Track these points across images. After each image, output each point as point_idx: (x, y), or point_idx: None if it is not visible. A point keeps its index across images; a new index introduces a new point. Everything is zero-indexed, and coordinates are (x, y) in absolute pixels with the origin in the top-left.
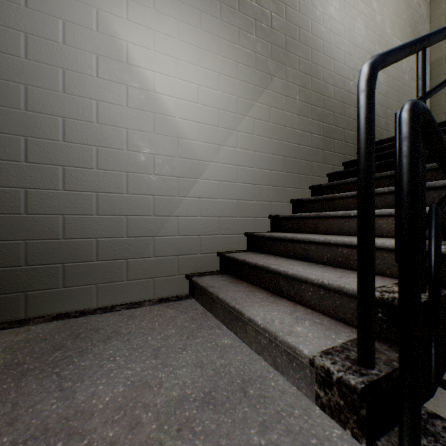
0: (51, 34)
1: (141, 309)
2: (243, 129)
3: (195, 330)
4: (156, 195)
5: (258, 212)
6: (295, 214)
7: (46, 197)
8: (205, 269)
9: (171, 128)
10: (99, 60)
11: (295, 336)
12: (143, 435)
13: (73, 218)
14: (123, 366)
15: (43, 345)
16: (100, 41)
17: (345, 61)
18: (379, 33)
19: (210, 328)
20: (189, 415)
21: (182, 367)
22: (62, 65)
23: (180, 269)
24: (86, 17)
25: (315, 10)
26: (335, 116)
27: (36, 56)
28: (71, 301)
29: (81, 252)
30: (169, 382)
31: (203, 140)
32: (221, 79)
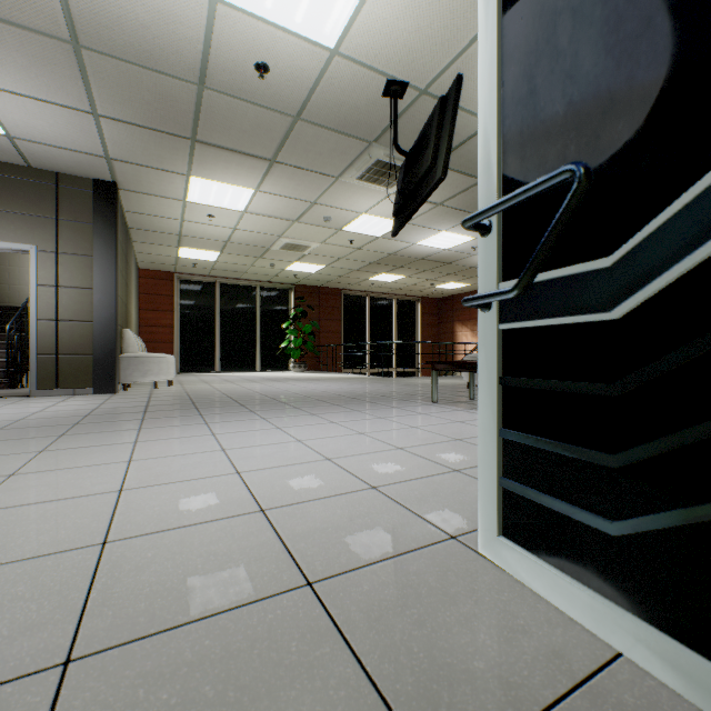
0: None
1: None
2: None
3: None
4: None
5: None
6: None
7: None
8: None
9: None
10: None
11: None
12: None
13: None
14: None
15: None
16: None
17: None
18: None
19: None
20: None
21: None
22: None
23: None
24: None
25: None
26: None
27: None
28: None
29: None
30: None
31: None
32: None
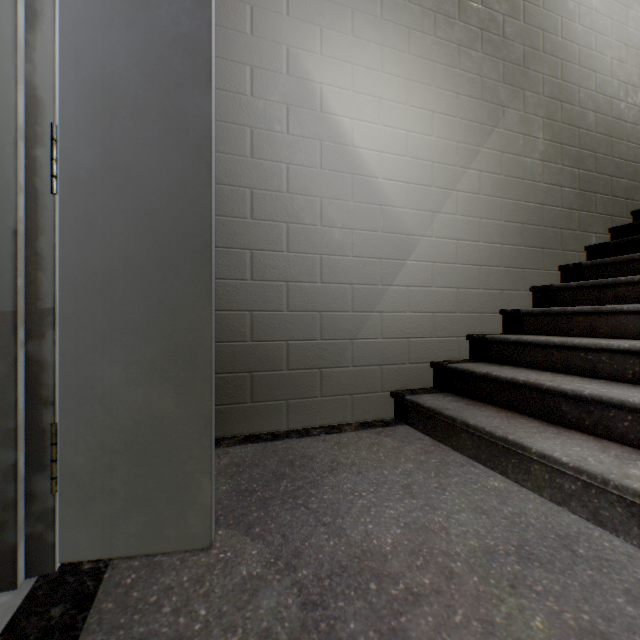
0: (238, 86)
1: (345, 434)
2: (464, 188)
3: (440, 466)
4: (354, 284)
5: (485, 305)
6: (551, 308)
7: (233, 289)
8: (415, 385)
9: (372, 193)
10: (289, 112)
11: None
12: (469, 587)
13: (261, 315)
14: (379, 504)
15: (259, 471)
16: (290, 87)
17: (612, 72)
18: None
19: (460, 465)
20: (514, 571)
21: (458, 512)
22: (249, 123)
23: (384, 384)
24: (275, 59)
25: (566, 2)
26: (597, 158)
27: (223, 115)
28: (259, 420)
29: (270, 358)
30: (455, 529)
31: (412, 206)
32: (435, 120)
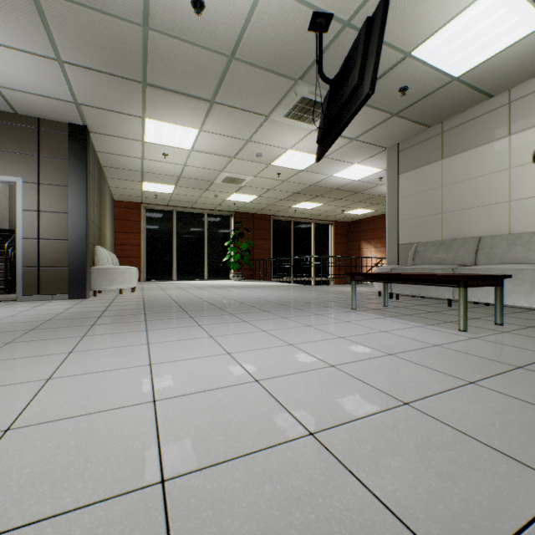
0: None
1: None
2: None
3: None
4: None
5: None
6: None
7: None
8: None
9: None
10: None
11: None
12: None
13: None
14: None
15: None
16: None
17: None
18: None
19: None
20: None
21: None
22: None
23: None
24: None
25: None
26: None
27: None
28: None
29: None
30: None
31: None
32: None
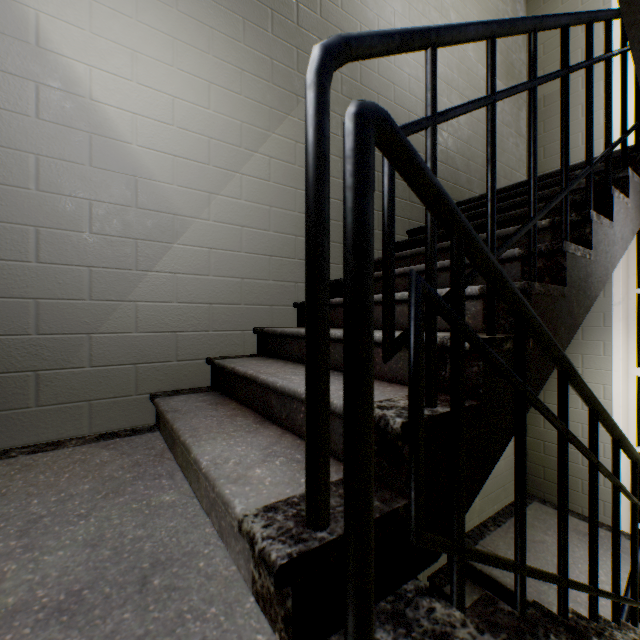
0: None
1: (56, 452)
2: (252, 172)
3: (127, 483)
4: (95, 266)
5: (277, 297)
6: None
7: None
8: (186, 384)
9: (123, 160)
10: None
11: (242, 485)
12: None
13: None
14: None
15: None
16: None
17: (411, 89)
18: (459, 55)
19: (155, 478)
20: (11, 639)
21: (59, 549)
22: None
23: (141, 385)
24: None
25: (366, 10)
26: None
27: None
28: None
29: None
30: (15, 580)
31: (181, 183)
32: (213, 92)
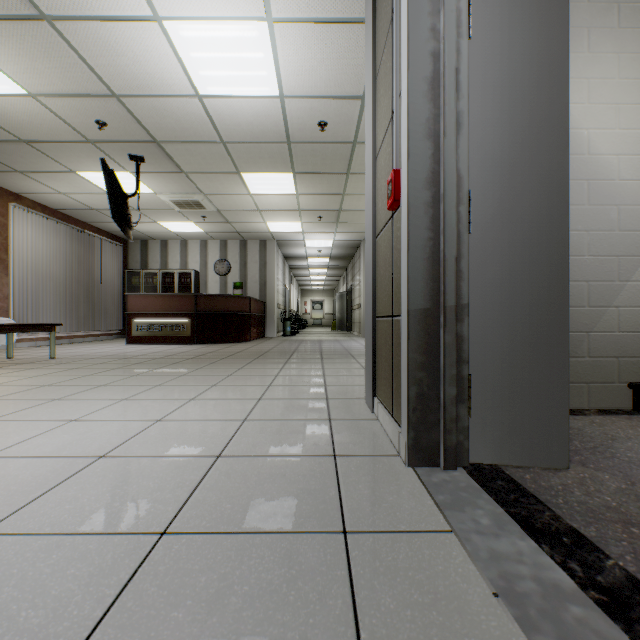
0: None
1: (592, 417)
2: None
3: None
4: (590, 281)
5: None
6: None
7: None
8: None
9: (608, 195)
10: None
11: None
12: None
13: None
14: None
15: None
16: None
17: None
18: None
19: None
20: None
21: None
22: None
23: (620, 375)
24: None
25: None
26: None
27: None
28: None
29: None
30: None
31: None
32: None
